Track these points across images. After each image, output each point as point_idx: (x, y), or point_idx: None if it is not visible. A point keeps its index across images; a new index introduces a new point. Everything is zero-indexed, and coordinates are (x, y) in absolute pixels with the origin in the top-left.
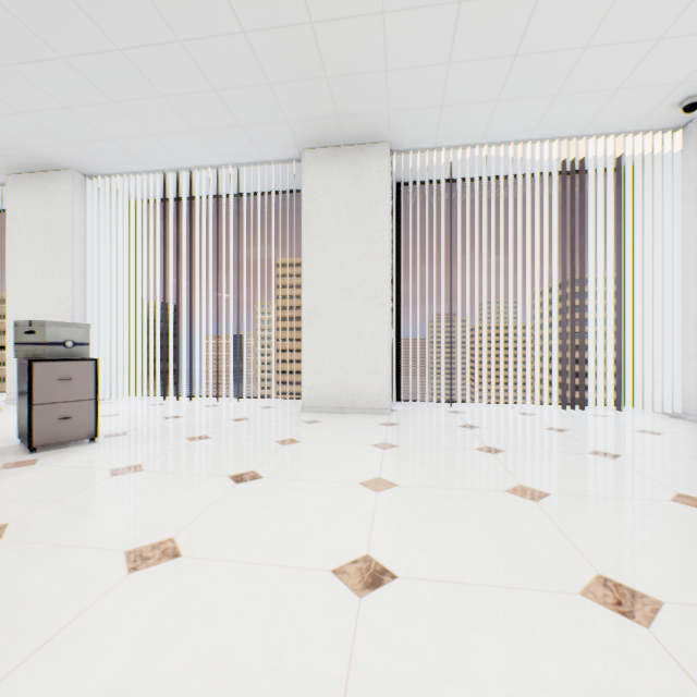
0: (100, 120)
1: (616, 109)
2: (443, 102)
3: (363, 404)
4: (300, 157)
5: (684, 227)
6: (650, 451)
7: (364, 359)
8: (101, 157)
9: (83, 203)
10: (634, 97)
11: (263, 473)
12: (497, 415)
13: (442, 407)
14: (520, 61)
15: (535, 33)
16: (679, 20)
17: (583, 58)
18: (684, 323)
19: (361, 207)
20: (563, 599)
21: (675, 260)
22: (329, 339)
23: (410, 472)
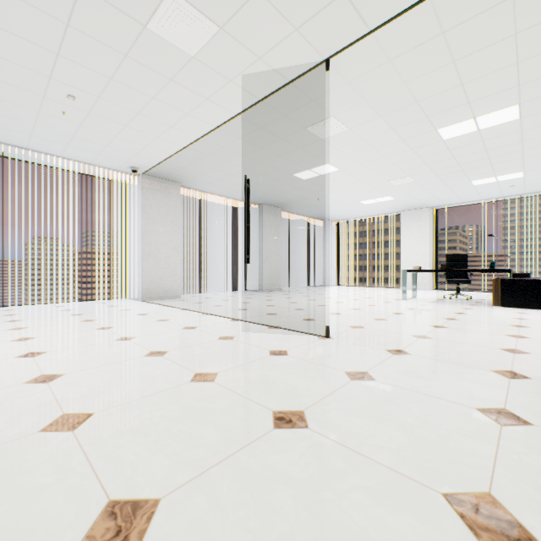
0: None
1: (104, 160)
2: None
3: None
4: None
5: (139, 218)
6: (101, 311)
7: None
8: None
9: None
10: (109, 159)
11: None
12: (39, 308)
13: None
14: (39, 127)
15: (43, 122)
16: (111, 144)
17: (75, 139)
18: (139, 260)
19: None
20: (2, 343)
21: (137, 232)
22: None
23: None
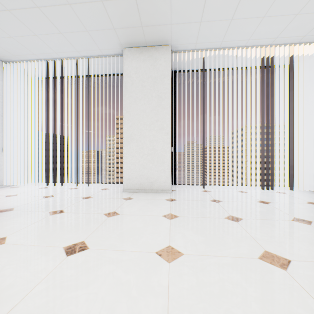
0: (2, 23)
1: (293, 28)
2: (202, 19)
3: (156, 187)
4: (122, 53)
5: None
6: None
7: (157, 163)
8: (9, 49)
9: (1, 76)
10: (304, 20)
11: (89, 243)
12: (228, 193)
13: (198, 188)
14: None
15: None
16: None
17: None
18: None
19: (155, 80)
20: None
21: None
22: (138, 152)
23: (189, 239)
